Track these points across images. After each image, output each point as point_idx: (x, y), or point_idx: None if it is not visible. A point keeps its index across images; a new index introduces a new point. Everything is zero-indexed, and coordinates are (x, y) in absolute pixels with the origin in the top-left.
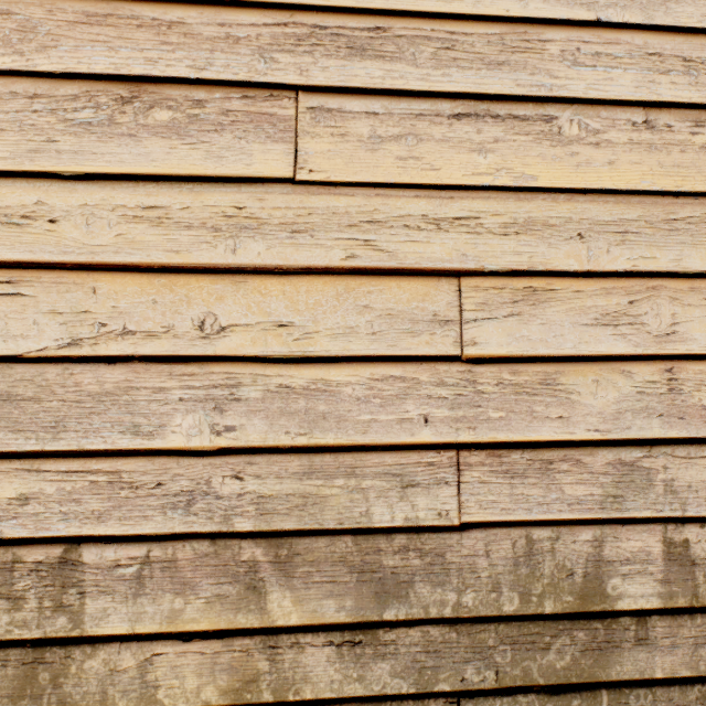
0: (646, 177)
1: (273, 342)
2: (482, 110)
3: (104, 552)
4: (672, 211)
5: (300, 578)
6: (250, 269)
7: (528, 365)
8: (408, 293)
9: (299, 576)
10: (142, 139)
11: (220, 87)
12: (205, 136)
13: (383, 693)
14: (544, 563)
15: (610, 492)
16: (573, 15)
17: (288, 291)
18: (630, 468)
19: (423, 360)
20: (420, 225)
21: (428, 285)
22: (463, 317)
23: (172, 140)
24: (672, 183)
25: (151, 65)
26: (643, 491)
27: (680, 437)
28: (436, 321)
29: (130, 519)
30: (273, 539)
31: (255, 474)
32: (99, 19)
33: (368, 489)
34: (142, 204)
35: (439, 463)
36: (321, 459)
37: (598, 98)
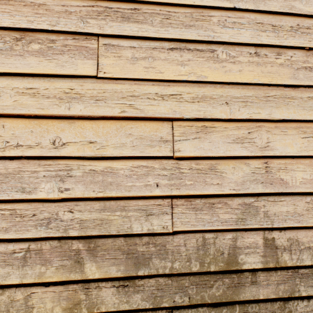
0: (256, 77)
1: (87, 150)
2: (183, 46)
3: (8, 246)
4: (267, 92)
5: (100, 257)
6: (77, 117)
7: (203, 160)
8: (149, 128)
9: (99, 256)
10: (26, 57)
11: (62, 34)
12: (56, 56)
13: (138, 308)
14: (210, 248)
15: (240, 217)
16: (223, 5)
17: (94, 127)
18: (249, 206)
19: (156, 158)
20: (155, 97)
21: (158, 124)
22: (174, 139)
23: (40, 58)
24: (267, 80)
25: (30, 23)
26: (254, 216)
27: (270, 192)
28: (162, 141)
29: (20, 231)
30: (87, 239)
31: (79, 210)
32: (6, 2)
33: (131, 216)
34: (26, 87)
35: (163, 204)
36: (109, 203)
37: (234, 42)
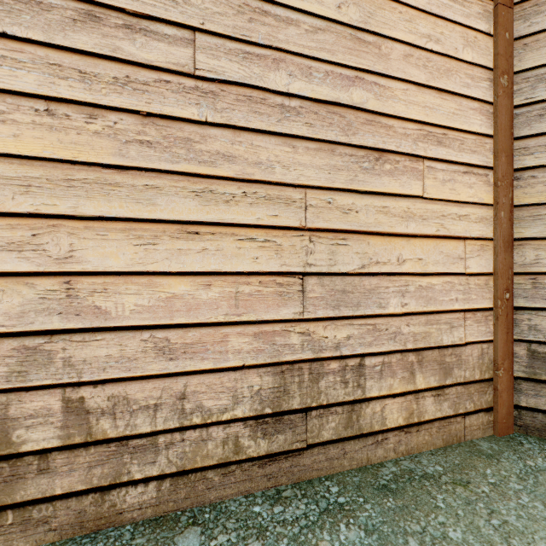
0: (48, 148)
1: None
2: None
3: None
4: (70, 173)
5: None
6: None
7: None
8: None
9: None
10: None
11: None
12: None
13: None
14: None
15: (16, 369)
16: None
17: None
18: (34, 351)
19: None
20: None
21: None
22: None
23: None
24: (70, 155)
25: None
26: (46, 366)
27: (77, 328)
28: None
29: None
30: None
31: None
32: None
33: None
34: None
35: None
36: None
37: (5, 88)
